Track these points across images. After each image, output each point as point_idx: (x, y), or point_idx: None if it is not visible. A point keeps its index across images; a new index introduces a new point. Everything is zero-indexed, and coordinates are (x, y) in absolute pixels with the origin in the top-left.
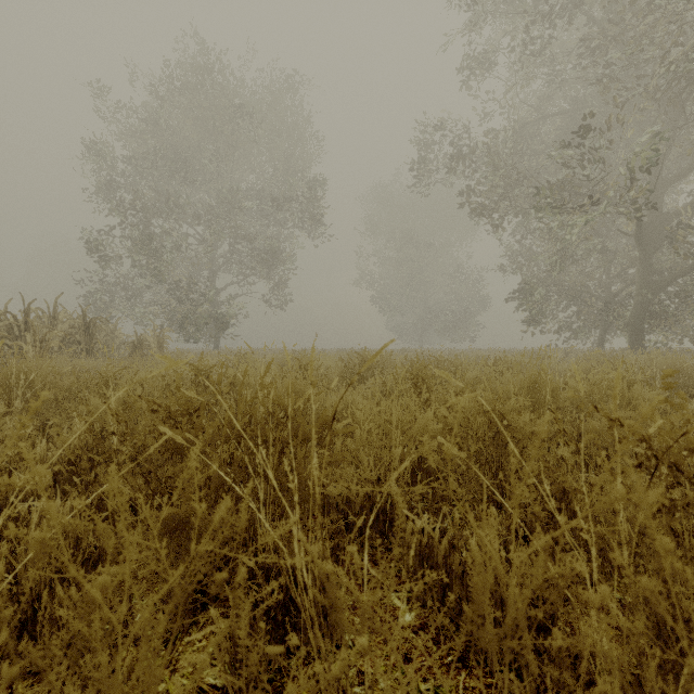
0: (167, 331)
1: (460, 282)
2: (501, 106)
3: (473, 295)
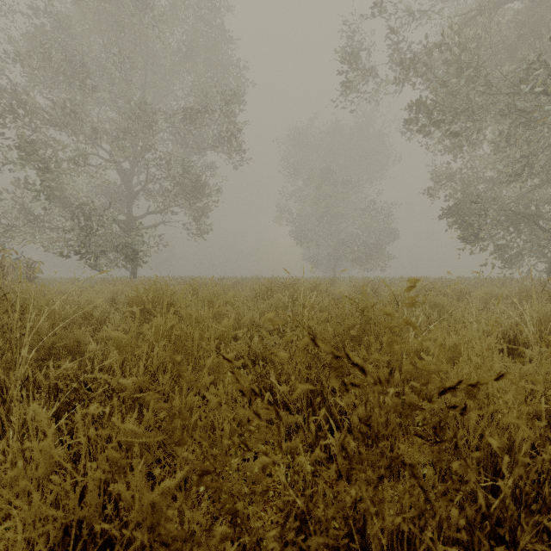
0: (8, 252)
1: (371, 216)
2: (443, 0)
3: (383, 228)
